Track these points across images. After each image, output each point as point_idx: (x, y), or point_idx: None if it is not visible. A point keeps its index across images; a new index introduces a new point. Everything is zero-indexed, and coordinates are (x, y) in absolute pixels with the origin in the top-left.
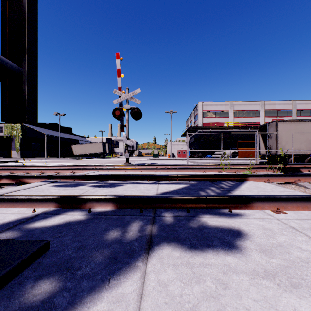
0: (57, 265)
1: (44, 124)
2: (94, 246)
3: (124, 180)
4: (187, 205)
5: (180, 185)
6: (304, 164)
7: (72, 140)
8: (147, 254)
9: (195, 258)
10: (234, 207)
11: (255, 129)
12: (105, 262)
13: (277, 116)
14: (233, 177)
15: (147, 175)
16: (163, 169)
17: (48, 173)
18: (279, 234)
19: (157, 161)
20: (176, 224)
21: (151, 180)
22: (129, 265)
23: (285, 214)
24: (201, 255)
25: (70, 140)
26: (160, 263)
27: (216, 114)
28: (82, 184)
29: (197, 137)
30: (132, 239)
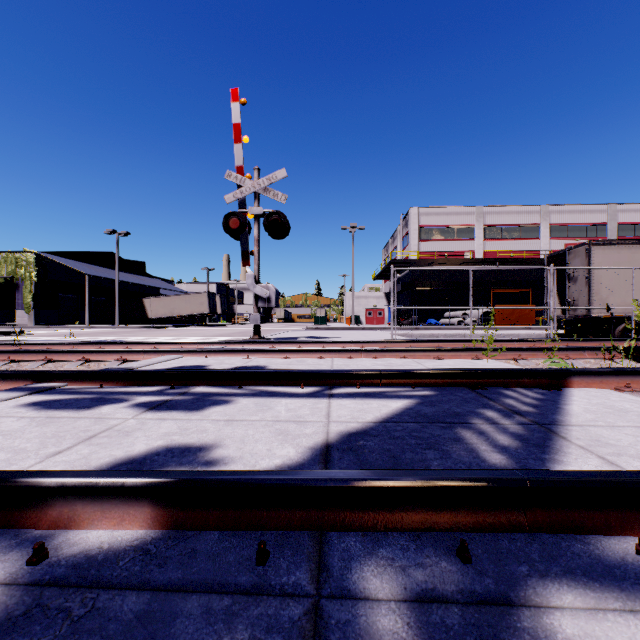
0: None
1: (87, 254)
2: None
3: (237, 385)
4: (452, 513)
5: (390, 404)
6: None
7: (146, 287)
8: None
9: None
10: None
11: (530, 266)
12: None
13: (576, 237)
14: (531, 377)
15: (299, 370)
16: (338, 352)
17: (63, 362)
18: None
19: (323, 331)
20: None
21: (309, 385)
22: None
23: None
24: None
25: (141, 287)
26: None
27: (448, 234)
28: (115, 400)
29: (407, 282)
30: None
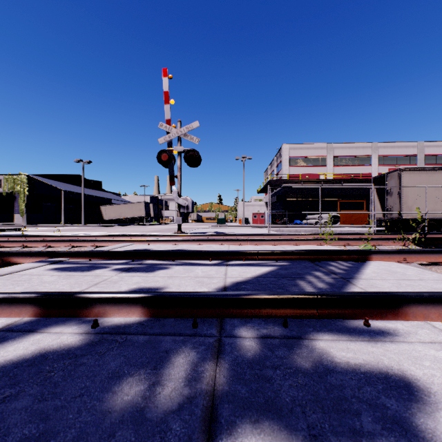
0: None
1: (62, 176)
2: (72, 434)
3: (171, 259)
4: (283, 310)
5: (262, 269)
6: None
7: (102, 198)
8: None
9: None
10: (371, 315)
11: (365, 184)
12: None
13: (396, 164)
14: (348, 254)
15: (208, 251)
16: (232, 241)
17: (57, 247)
18: None
19: (223, 228)
20: (265, 358)
21: (214, 259)
22: None
23: None
24: None
25: (98, 198)
26: None
27: (308, 162)
28: (101, 267)
29: (280, 195)
30: (170, 408)
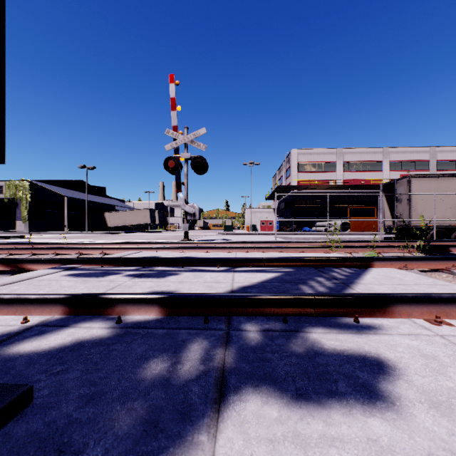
0: (40, 440)
1: (65, 182)
2: (117, 393)
3: (180, 266)
4: (284, 309)
5: (267, 275)
6: (453, 242)
7: (106, 205)
8: (217, 414)
9: (309, 424)
10: (362, 314)
11: (376, 190)
12: (135, 433)
13: (408, 170)
14: (351, 261)
15: (216, 258)
16: (240, 248)
17: (66, 255)
18: (453, 367)
19: (230, 236)
20: (266, 346)
21: (222, 266)
22: (182, 440)
23: (450, 325)
24: (319, 415)
25: (102, 205)
26: (242, 436)
27: (318, 168)
28: (114, 273)
29: (289, 201)
30: (190, 378)
